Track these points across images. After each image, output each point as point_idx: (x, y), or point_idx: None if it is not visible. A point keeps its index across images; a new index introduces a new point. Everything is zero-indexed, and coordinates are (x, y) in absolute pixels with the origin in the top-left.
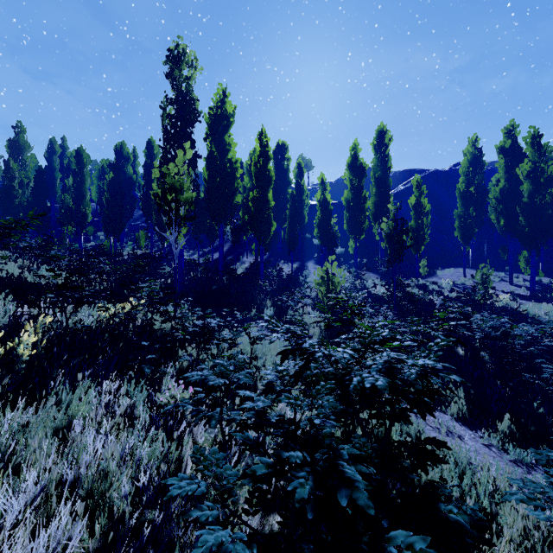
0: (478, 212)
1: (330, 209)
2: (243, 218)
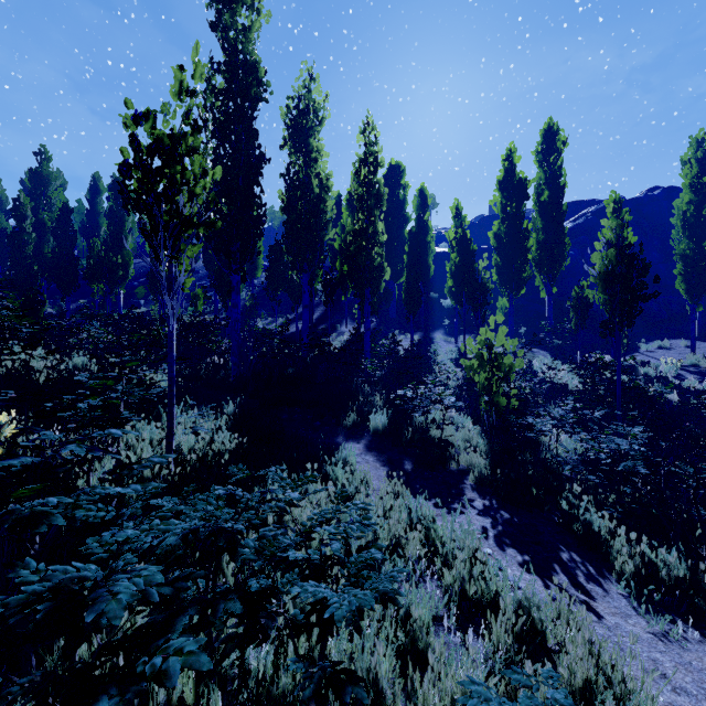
0: None
1: (472, 249)
2: (341, 270)
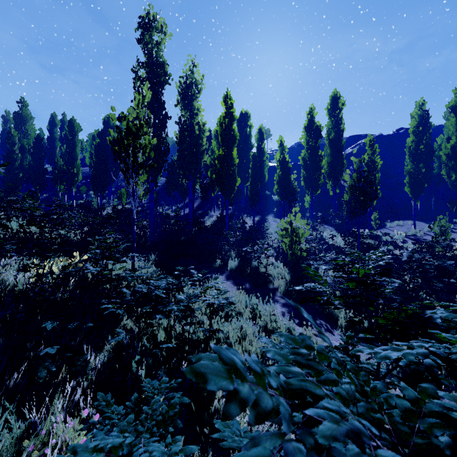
0: (426, 168)
1: (289, 167)
2: (211, 177)
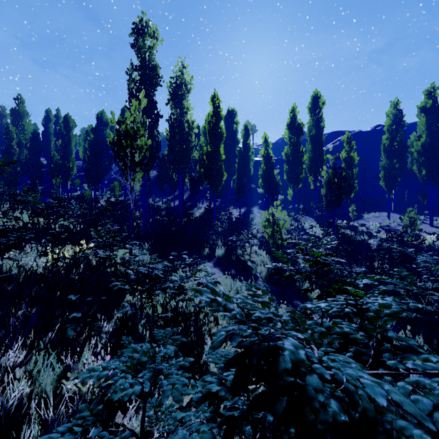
0: (400, 164)
1: (272, 162)
2: (199, 171)
